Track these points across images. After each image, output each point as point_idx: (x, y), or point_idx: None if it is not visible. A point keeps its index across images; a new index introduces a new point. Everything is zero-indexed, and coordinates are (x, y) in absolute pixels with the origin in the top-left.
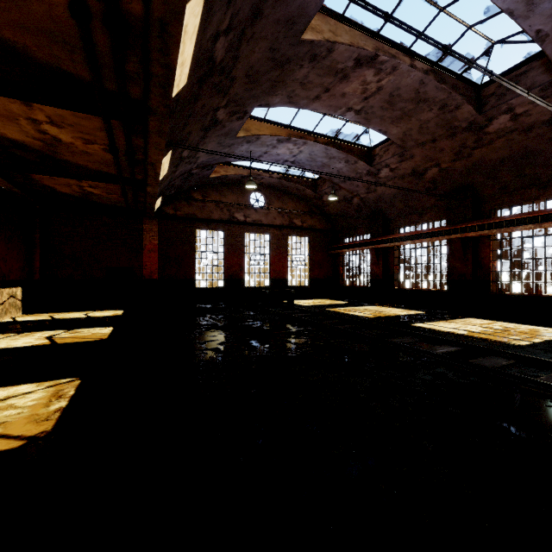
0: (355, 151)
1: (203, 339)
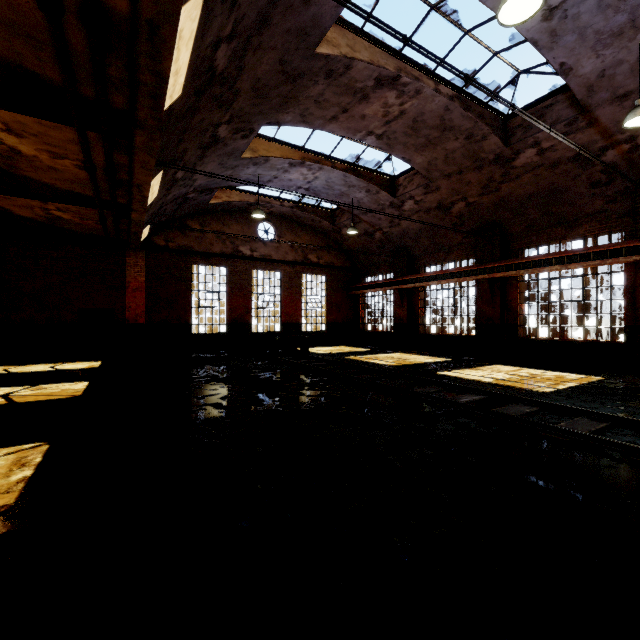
0: (377, 180)
1: (202, 393)
